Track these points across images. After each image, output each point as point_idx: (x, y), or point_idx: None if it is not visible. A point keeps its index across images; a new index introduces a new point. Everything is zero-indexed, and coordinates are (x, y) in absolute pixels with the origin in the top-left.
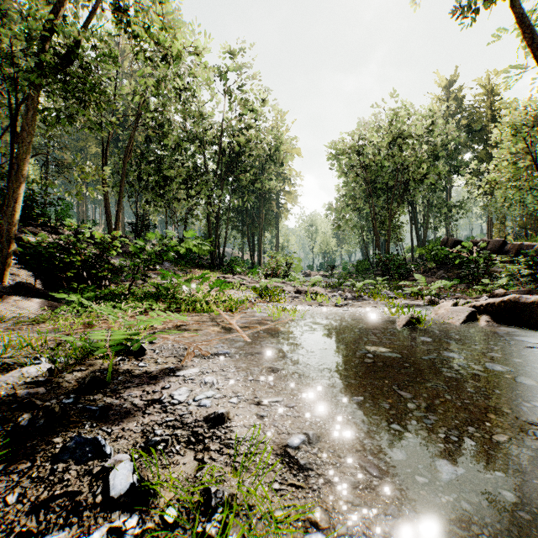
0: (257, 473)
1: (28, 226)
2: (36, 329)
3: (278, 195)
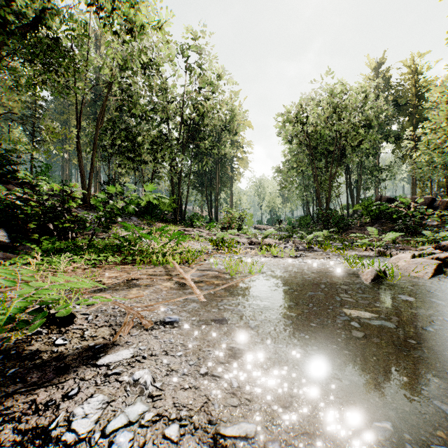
0: None
1: (7, 184)
2: None
3: (232, 161)
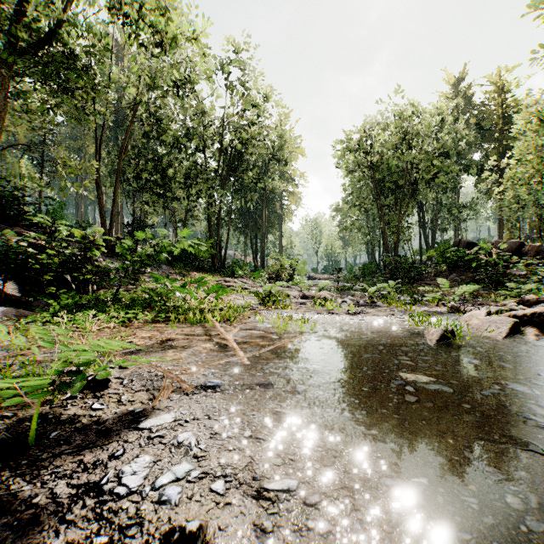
0: None
1: (14, 226)
2: None
3: (282, 196)
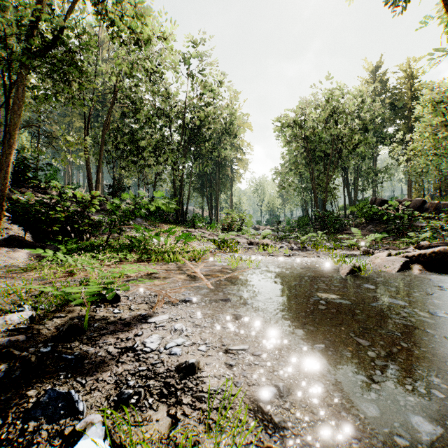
0: (234, 438)
1: (21, 188)
2: (24, 276)
3: (232, 162)
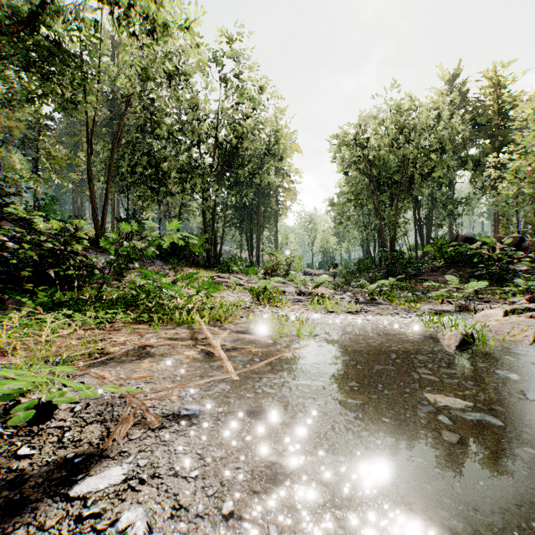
0: None
1: (1, 220)
2: None
3: (277, 192)
